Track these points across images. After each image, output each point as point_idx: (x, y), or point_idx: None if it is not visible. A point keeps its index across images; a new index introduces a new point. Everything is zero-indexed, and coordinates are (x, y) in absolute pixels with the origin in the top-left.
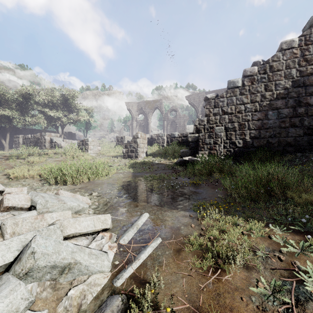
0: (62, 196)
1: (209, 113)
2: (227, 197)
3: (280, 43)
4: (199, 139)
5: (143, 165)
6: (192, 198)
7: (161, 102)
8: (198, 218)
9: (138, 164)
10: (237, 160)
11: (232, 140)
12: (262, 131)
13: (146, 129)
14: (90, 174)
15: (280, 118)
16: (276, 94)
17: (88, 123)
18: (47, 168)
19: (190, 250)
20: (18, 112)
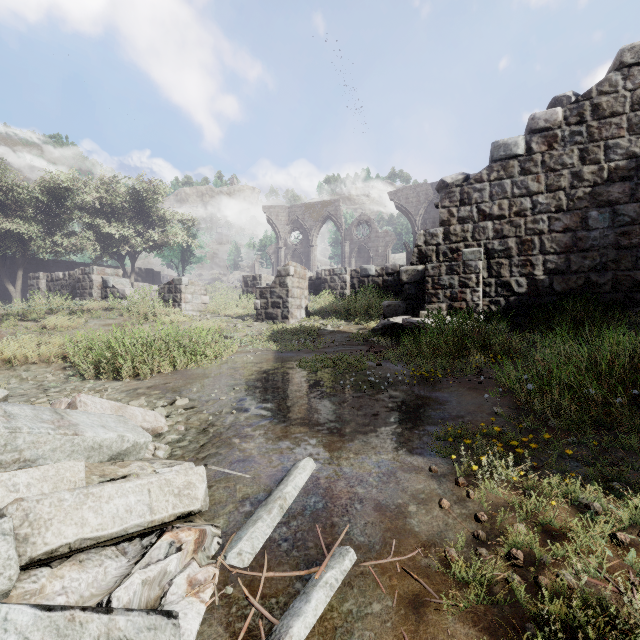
0: (81, 411)
1: (448, 218)
2: (519, 414)
3: (619, 52)
4: (427, 276)
5: (300, 334)
6: (426, 417)
7: (337, 205)
8: (458, 479)
9: (288, 332)
10: (516, 324)
11: (501, 277)
12: (574, 257)
13: (307, 262)
14: (178, 354)
15: (618, 225)
16: (607, 169)
17: (186, 250)
18: (82, 342)
19: (456, 605)
20: (41, 227)
